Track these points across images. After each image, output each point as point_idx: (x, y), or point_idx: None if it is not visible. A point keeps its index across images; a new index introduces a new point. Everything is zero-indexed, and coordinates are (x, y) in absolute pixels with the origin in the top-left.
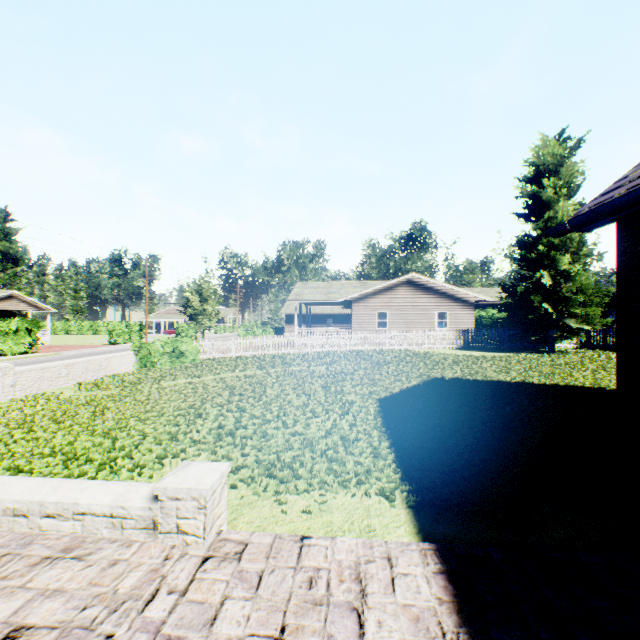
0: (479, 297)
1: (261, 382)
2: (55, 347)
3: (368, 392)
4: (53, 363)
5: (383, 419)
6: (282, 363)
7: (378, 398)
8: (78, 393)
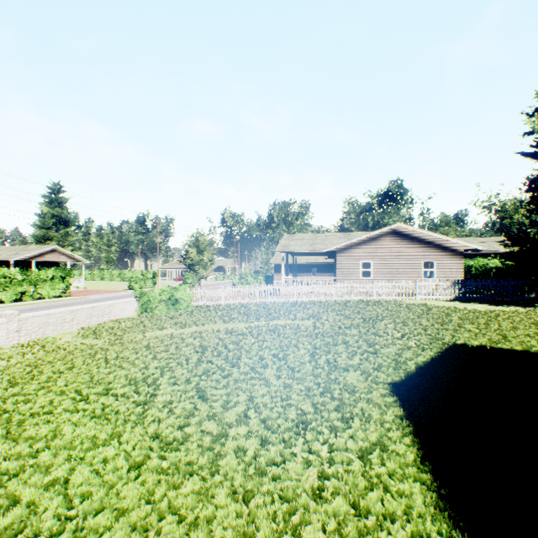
0: (470, 246)
1: (238, 343)
2: (86, 291)
3: (372, 368)
4: (58, 309)
5: (417, 442)
6: (267, 314)
7: (392, 385)
8: (74, 339)
